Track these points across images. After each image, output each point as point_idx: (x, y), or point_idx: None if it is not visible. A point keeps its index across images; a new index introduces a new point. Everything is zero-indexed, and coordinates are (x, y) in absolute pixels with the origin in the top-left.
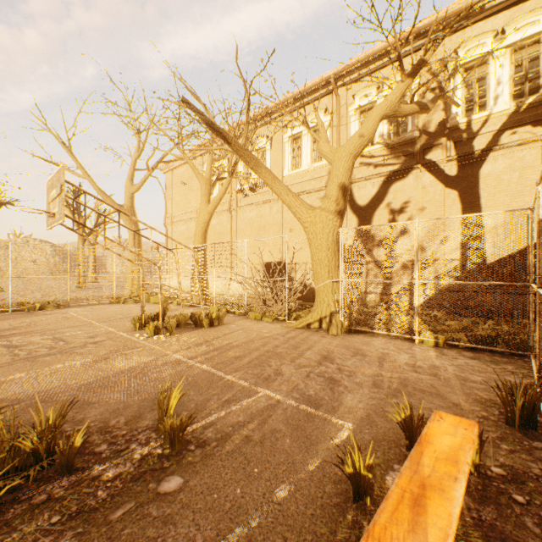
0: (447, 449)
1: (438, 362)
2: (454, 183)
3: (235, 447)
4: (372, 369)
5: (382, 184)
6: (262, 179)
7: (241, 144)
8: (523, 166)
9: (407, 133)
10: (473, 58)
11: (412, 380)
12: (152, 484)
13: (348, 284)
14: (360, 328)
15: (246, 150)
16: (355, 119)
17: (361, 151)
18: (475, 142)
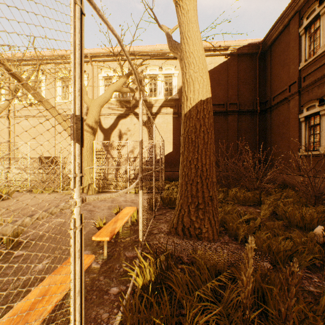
0: (126, 212)
1: (134, 198)
2: (146, 124)
3: (48, 237)
4: (108, 204)
5: (116, 119)
6: (45, 108)
7: (31, 86)
8: (168, 122)
9: (127, 97)
10: (152, 73)
11: (123, 205)
12: (8, 256)
13: (98, 170)
14: (104, 190)
15: (34, 89)
16: (102, 82)
17: (105, 104)
18: (153, 109)
